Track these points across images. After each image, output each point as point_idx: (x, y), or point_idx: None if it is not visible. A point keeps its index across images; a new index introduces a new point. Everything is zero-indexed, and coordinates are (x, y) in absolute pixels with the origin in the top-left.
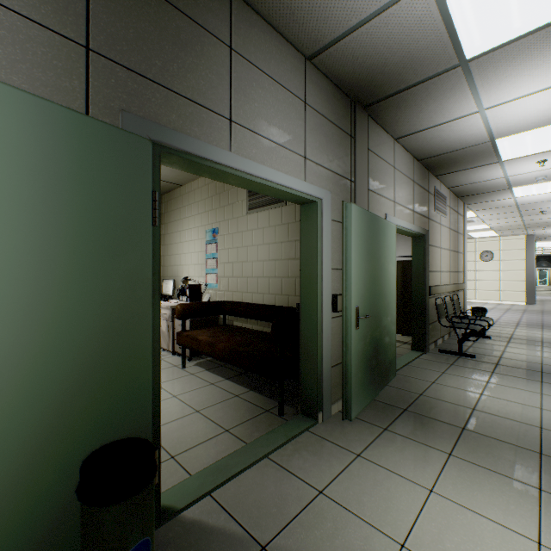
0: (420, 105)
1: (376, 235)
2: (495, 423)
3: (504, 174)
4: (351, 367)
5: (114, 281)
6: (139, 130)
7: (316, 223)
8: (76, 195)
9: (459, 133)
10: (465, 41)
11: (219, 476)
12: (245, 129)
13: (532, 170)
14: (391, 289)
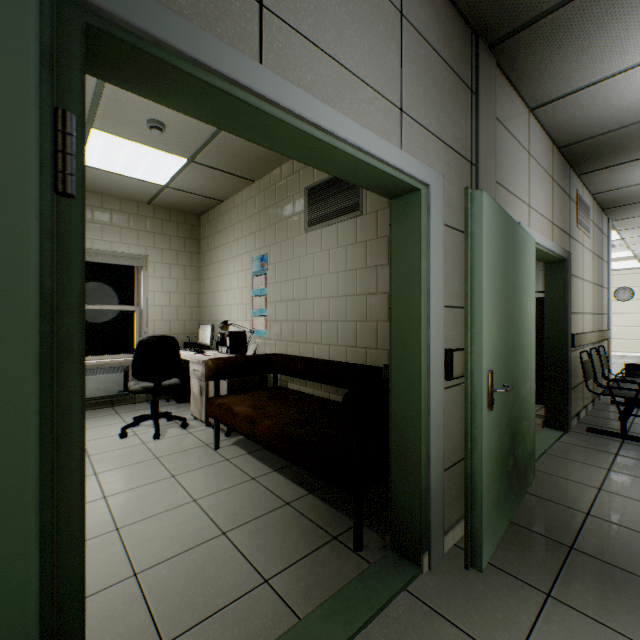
0: (589, 35)
1: (513, 252)
2: None
3: None
4: (482, 477)
5: None
6: None
7: (419, 227)
8: None
9: (639, 91)
10: None
11: None
12: (292, 30)
13: None
14: (529, 340)
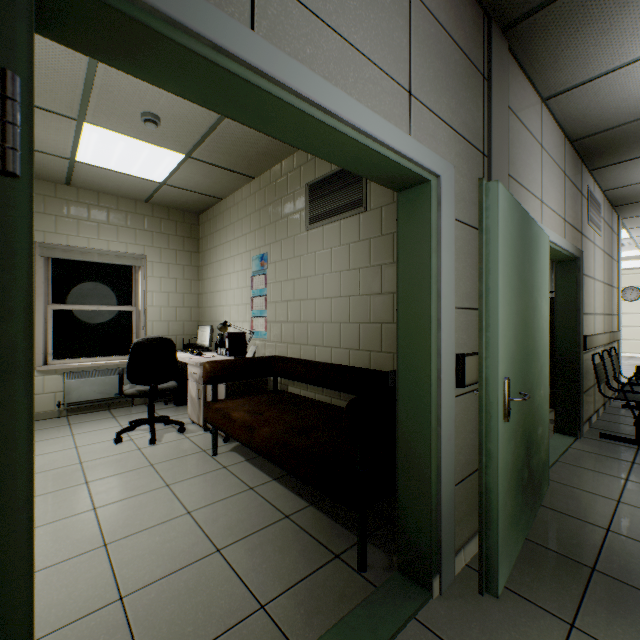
0: (610, 16)
1: (528, 249)
2: None
3: None
4: (498, 495)
5: None
6: None
7: (428, 221)
8: None
9: None
10: None
11: None
12: None
13: None
14: (543, 343)
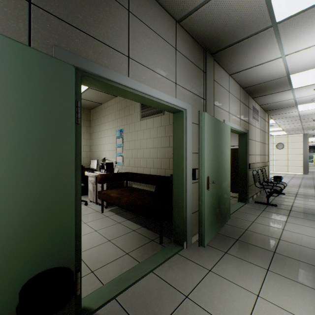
0: (246, 53)
1: (219, 132)
2: (294, 248)
3: (294, 97)
4: (204, 213)
5: (47, 160)
6: (66, 59)
7: (182, 124)
8: (18, 100)
9: (268, 70)
10: (276, 10)
11: (121, 285)
12: (138, 63)
13: (310, 94)
14: (227, 165)
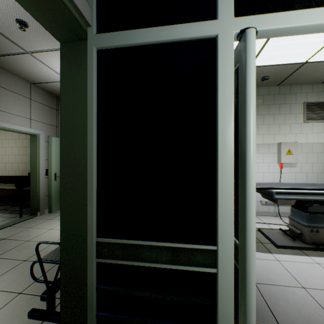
0: None
1: None
2: None
3: None
4: (52, 194)
5: None
6: None
7: (37, 143)
8: None
9: None
10: None
11: None
12: None
13: None
14: None
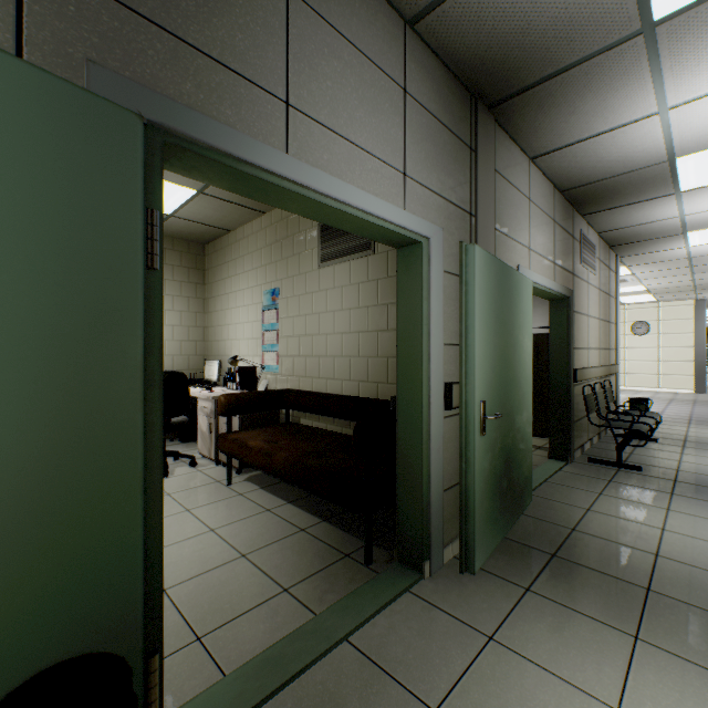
0: (573, 102)
1: (508, 294)
2: (695, 579)
3: (680, 212)
4: (474, 493)
5: (65, 364)
6: (121, 99)
7: (421, 275)
8: None
9: (624, 147)
10: None
11: (268, 679)
12: (312, 121)
13: None
14: (527, 374)
